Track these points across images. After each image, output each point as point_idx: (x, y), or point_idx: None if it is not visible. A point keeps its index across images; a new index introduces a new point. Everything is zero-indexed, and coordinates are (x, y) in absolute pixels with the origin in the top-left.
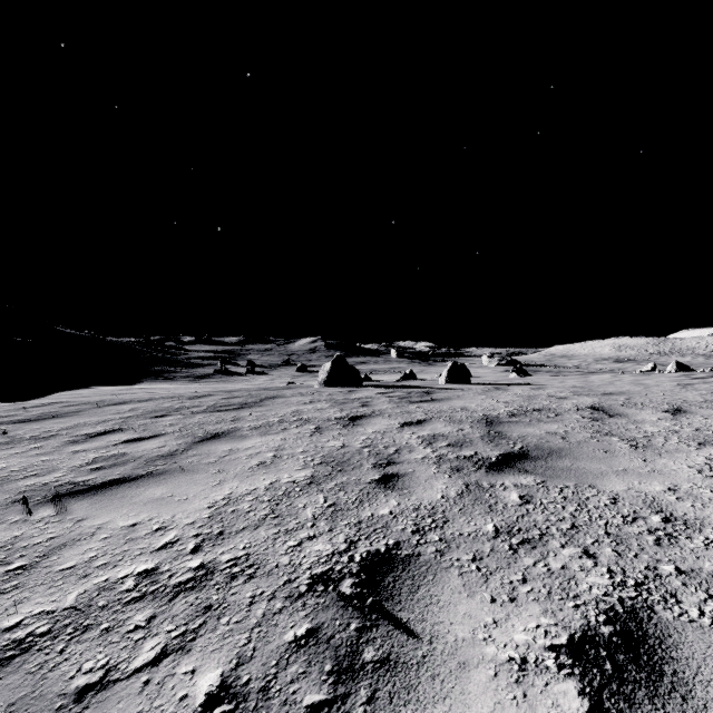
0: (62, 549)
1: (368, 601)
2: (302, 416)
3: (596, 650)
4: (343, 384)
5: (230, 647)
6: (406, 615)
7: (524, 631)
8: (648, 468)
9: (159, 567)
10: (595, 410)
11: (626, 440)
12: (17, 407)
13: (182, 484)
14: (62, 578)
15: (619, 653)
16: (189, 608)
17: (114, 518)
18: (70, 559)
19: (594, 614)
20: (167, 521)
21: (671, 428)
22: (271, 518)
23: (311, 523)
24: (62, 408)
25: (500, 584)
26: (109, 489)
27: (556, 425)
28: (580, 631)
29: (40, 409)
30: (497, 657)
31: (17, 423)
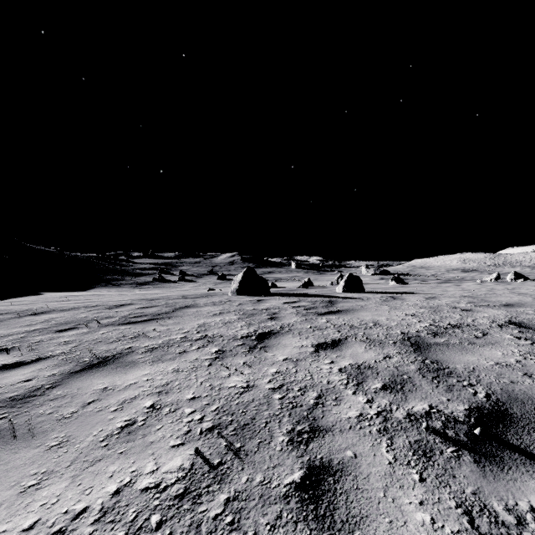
0: None
1: None
2: (207, 332)
3: None
4: (253, 293)
5: None
6: None
7: None
8: None
9: None
10: (520, 327)
11: None
12: None
13: None
14: None
15: None
16: None
17: None
18: None
19: None
20: None
21: None
22: None
23: None
24: None
25: None
26: None
27: (497, 349)
28: None
29: None
30: None
31: None
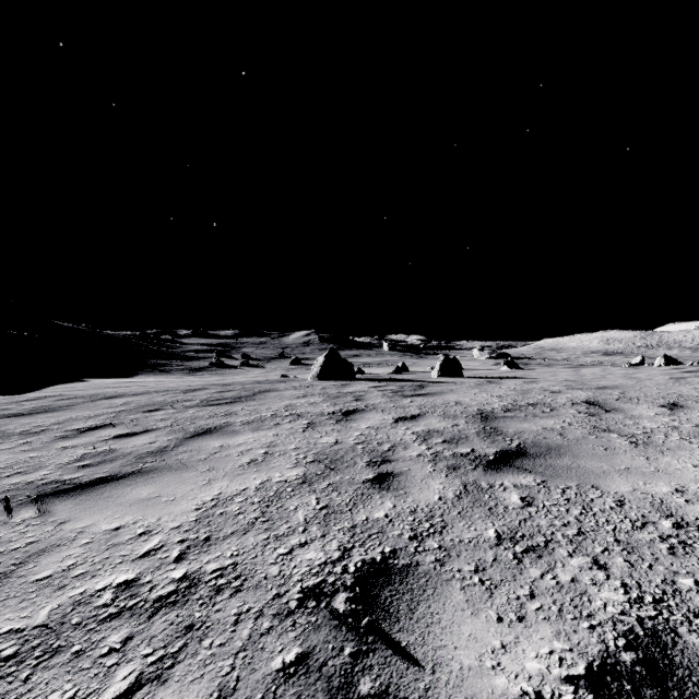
0: (40, 556)
1: (363, 621)
2: (295, 410)
3: (619, 682)
4: (336, 378)
5: (211, 677)
6: (405, 637)
7: (536, 657)
8: (652, 467)
9: (140, 578)
10: (590, 405)
11: (625, 437)
12: (10, 400)
13: (170, 483)
14: (36, 590)
15: (646, 687)
16: (169, 628)
17: (97, 521)
18: (47, 568)
19: (612, 637)
20: (152, 525)
21: (670, 424)
22: (260, 522)
23: (302, 527)
24: (56, 402)
25: (506, 600)
26: (95, 488)
27: (552, 420)
28: (599, 658)
29: (33, 403)
30: (508, 691)
31: (9, 418)
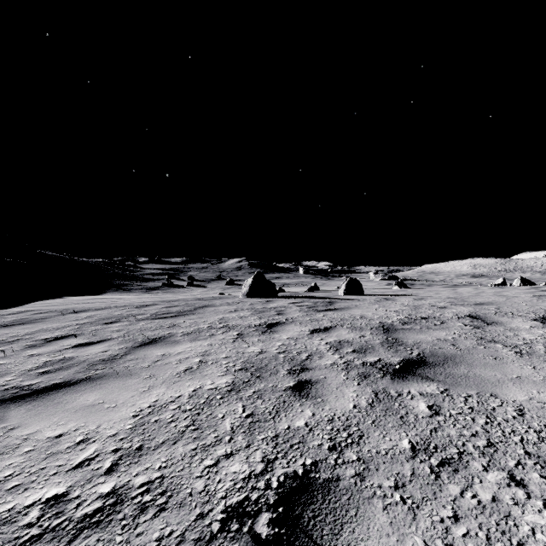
0: None
1: None
2: (227, 323)
3: None
4: (262, 295)
5: None
6: None
7: None
8: (541, 376)
9: (70, 492)
10: (473, 318)
11: (510, 347)
12: None
13: (114, 389)
14: None
15: None
16: None
17: (43, 427)
18: None
19: None
20: (91, 432)
21: (545, 335)
22: (190, 430)
23: (229, 436)
24: (33, 315)
25: (431, 522)
26: (49, 394)
27: (444, 332)
28: None
29: (15, 316)
30: None
31: None
